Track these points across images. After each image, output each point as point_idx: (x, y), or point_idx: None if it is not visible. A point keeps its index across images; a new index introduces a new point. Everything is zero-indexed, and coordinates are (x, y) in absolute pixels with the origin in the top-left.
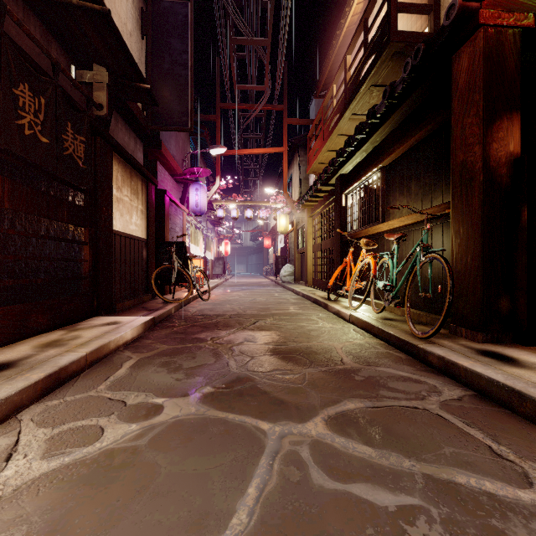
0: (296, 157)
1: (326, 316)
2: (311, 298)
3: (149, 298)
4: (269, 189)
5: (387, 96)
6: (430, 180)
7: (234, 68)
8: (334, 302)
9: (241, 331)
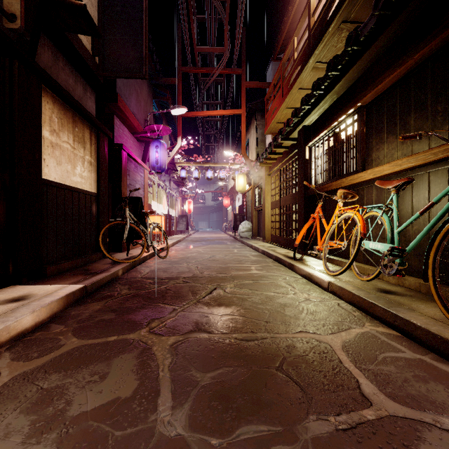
0: (253, 121)
1: (294, 280)
2: (272, 256)
3: (99, 257)
4: (228, 152)
5: (381, 3)
6: (447, 106)
7: (195, 30)
8: (301, 262)
9: (193, 306)
